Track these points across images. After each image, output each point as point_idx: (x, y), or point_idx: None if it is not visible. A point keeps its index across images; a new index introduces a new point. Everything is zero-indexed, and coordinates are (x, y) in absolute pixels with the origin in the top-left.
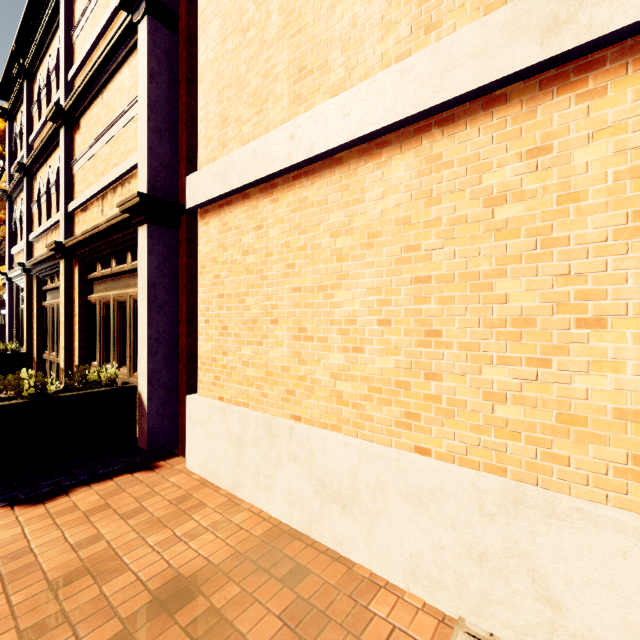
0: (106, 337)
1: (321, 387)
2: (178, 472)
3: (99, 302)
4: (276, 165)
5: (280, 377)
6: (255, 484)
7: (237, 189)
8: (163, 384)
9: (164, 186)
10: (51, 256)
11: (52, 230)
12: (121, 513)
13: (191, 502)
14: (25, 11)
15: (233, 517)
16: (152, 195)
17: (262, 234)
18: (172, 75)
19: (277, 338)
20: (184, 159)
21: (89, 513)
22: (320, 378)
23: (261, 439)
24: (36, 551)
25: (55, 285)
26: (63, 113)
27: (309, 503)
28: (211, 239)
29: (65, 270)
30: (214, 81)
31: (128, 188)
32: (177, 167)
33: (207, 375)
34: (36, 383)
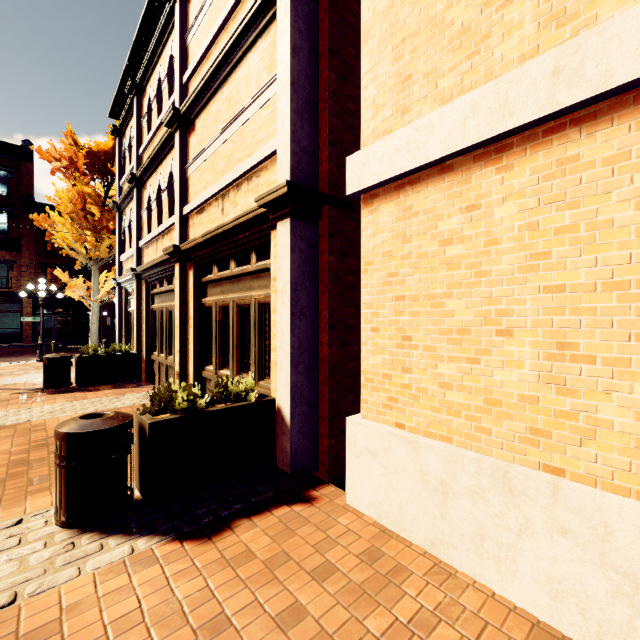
0: (222, 341)
1: (613, 432)
2: (340, 509)
3: (215, 305)
4: (520, 116)
5: (516, 409)
6: (475, 550)
7: (435, 161)
8: (304, 398)
9: (305, 174)
10: (164, 260)
11: (163, 235)
12: (305, 568)
13: (384, 561)
14: (139, 26)
15: (456, 596)
16: (299, 184)
17: (478, 216)
18: (312, 48)
19: (510, 355)
20: (325, 142)
21: (268, 563)
22: (610, 419)
23: (487, 491)
24: (232, 620)
25: (164, 289)
26: (179, 116)
27: (600, 604)
28: (382, 229)
29: (180, 274)
30: (387, 35)
31: (256, 182)
32: (316, 152)
33: (375, 394)
34: (187, 396)
